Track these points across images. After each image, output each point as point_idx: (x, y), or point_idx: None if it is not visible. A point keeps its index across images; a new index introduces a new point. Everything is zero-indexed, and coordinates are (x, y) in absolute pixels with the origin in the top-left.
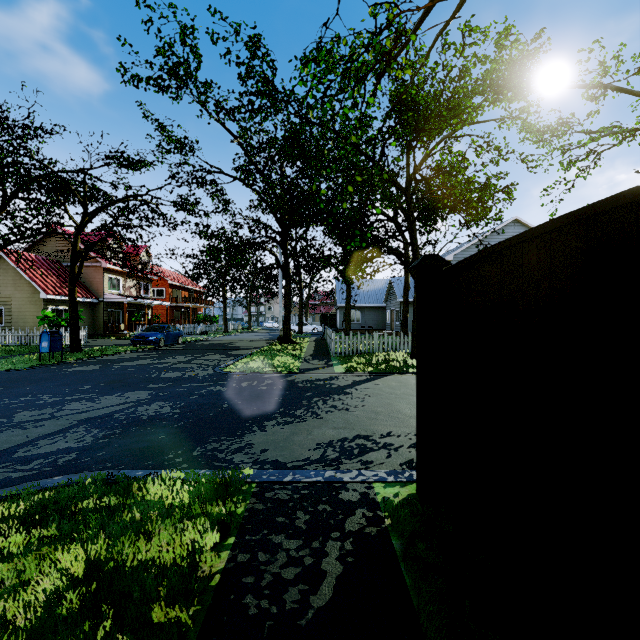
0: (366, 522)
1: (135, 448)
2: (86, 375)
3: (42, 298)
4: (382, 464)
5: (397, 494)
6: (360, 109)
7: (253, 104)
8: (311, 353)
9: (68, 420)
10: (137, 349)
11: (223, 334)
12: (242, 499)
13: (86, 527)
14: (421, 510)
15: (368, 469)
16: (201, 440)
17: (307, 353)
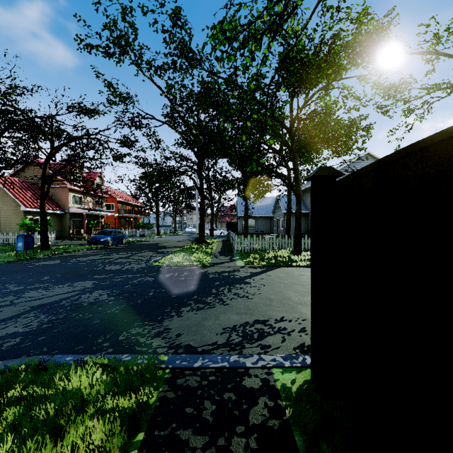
0: (268, 413)
1: (71, 333)
2: (48, 268)
3: (23, 210)
4: (278, 348)
5: (294, 380)
6: (256, 65)
7: (175, 63)
8: (219, 251)
9: (23, 306)
10: (91, 248)
11: (156, 236)
12: (155, 386)
13: (3, 422)
14: (319, 402)
15: (267, 353)
16: (127, 325)
17: (216, 251)
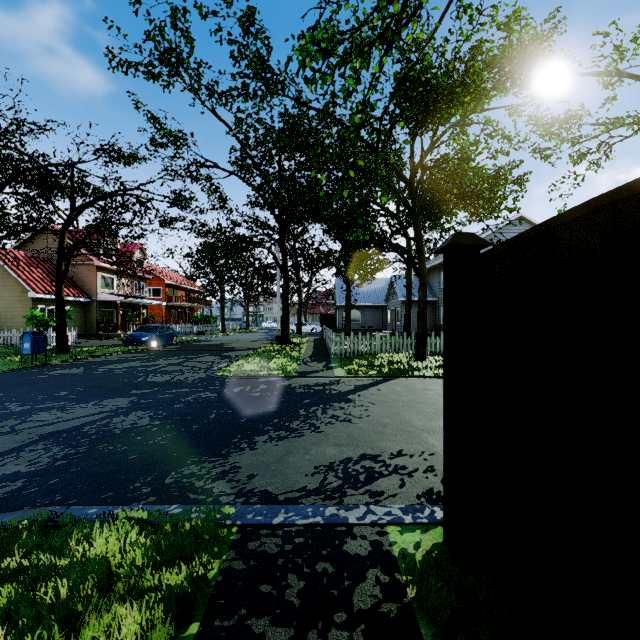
0: (381, 593)
1: (97, 473)
2: (66, 379)
3: (31, 297)
4: (395, 496)
5: (419, 544)
6: (363, 90)
7: (247, 87)
8: (310, 354)
9: (29, 435)
10: (128, 350)
11: (220, 334)
12: (217, 553)
13: None
14: (456, 577)
15: (378, 504)
16: (178, 462)
17: (306, 354)
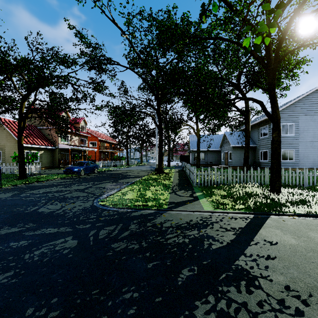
0: None
1: None
2: None
3: None
4: None
5: None
6: None
7: None
8: (177, 183)
9: None
10: (65, 177)
11: (125, 166)
12: None
13: None
14: None
15: None
16: None
17: (174, 182)
